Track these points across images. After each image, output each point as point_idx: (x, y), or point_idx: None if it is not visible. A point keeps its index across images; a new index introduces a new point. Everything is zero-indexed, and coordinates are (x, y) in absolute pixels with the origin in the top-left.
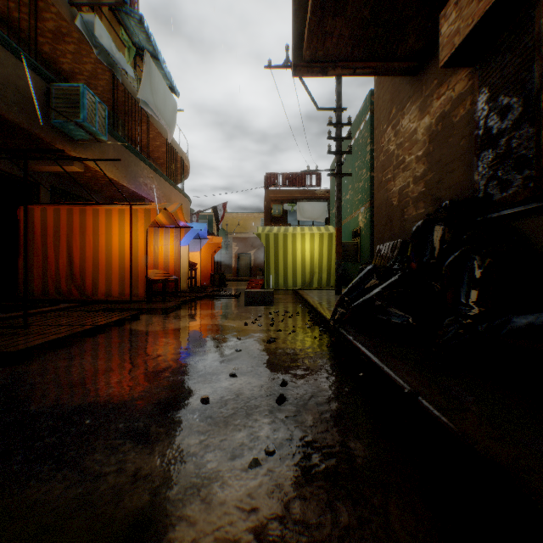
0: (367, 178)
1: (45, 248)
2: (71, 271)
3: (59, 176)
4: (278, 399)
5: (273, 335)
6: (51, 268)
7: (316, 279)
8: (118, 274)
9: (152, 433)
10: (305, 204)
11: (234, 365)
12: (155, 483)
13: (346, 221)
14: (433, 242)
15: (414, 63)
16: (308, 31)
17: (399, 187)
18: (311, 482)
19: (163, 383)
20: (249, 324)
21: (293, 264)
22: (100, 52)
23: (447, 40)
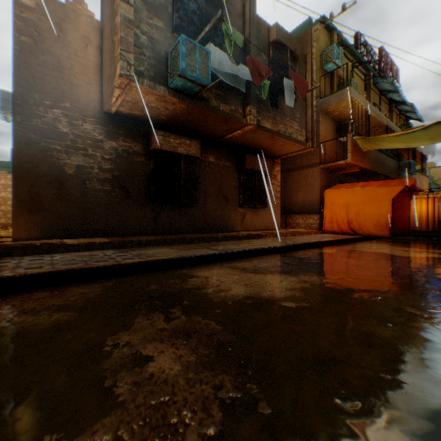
0: None
1: None
2: None
3: None
4: None
5: None
6: None
7: None
8: (423, 221)
9: None
10: None
11: None
12: None
13: None
14: None
15: None
16: None
17: None
18: None
19: None
20: None
21: None
22: None
23: None
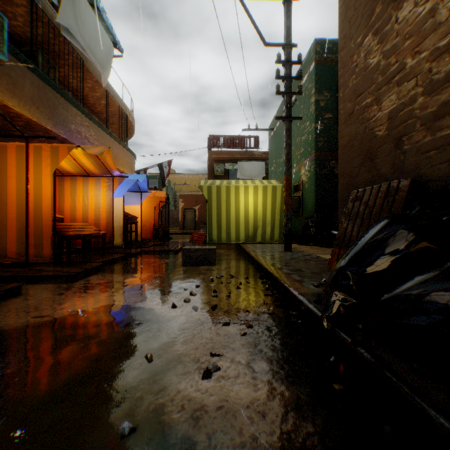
0: (312, 130)
1: None
2: None
3: None
4: None
5: (216, 340)
6: None
7: (259, 233)
8: (16, 229)
9: None
10: (244, 164)
11: None
12: None
13: None
14: None
15: None
16: None
17: (389, 108)
18: None
19: None
20: (180, 305)
21: (236, 217)
22: None
23: None
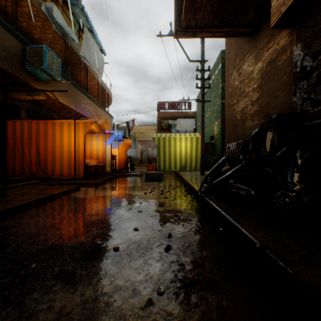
0: (219, 104)
1: (22, 146)
2: (38, 160)
3: (32, 103)
4: (166, 248)
5: (162, 201)
6: (26, 158)
7: (188, 165)
8: (67, 162)
9: (77, 275)
10: (181, 120)
11: (137, 222)
12: (74, 320)
13: (206, 130)
14: (266, 141)
15: (251, 28)
16: (184, 7)
17: (241, 107)
18: (192, 320)
19: (89, 235)
20: (147, 193)
21: (174, 156)
22: (57, 26)
23: (276, 10)
